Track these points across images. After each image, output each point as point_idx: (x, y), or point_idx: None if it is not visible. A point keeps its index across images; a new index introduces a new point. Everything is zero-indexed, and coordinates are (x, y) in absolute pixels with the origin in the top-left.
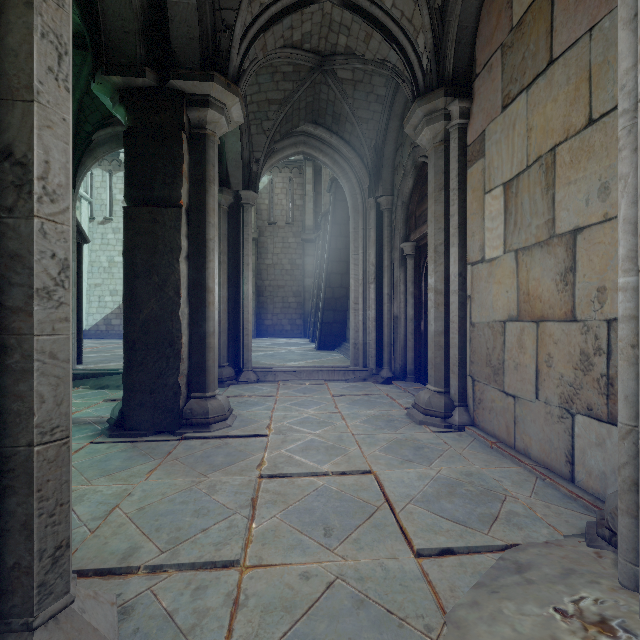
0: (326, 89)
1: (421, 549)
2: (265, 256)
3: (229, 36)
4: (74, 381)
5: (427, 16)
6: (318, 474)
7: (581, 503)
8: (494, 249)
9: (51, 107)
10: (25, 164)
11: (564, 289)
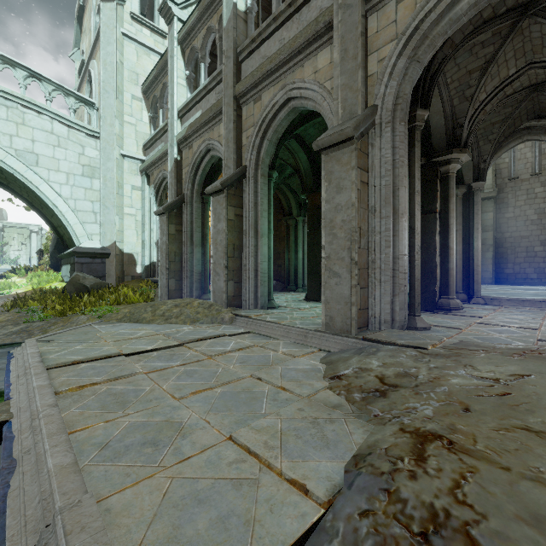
0: (544, 97)
1: (540, 339)
2: (504, 210)
3: (461, 129)
4: None
5: None
6: (505, 326)
7: None
8: None
9: (417, 216)
10: (414, 229)
11: None
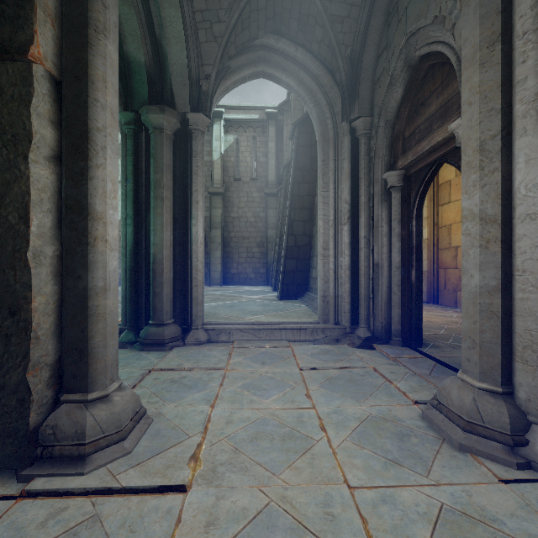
0: None
1: None
2: (231, 209)
3: None
4: None
5: None
6: None
7: None
8: None
9: None
10: None
11: None
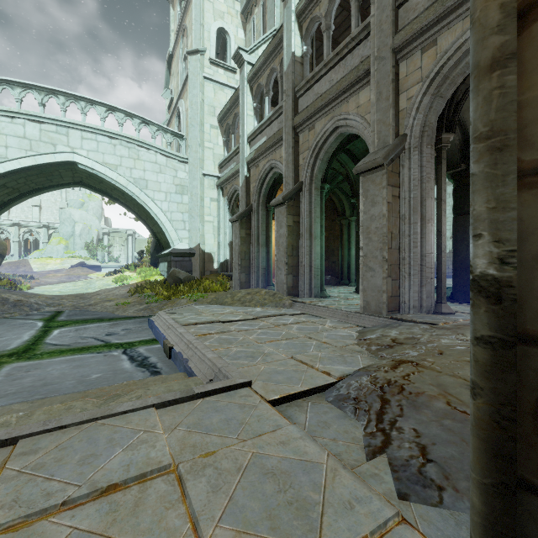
0: None
1: None
2: None
3: None
4: None
5: None
6: None
7: None
8: None
9: (444, 221)
10: (440, 232)
11: None
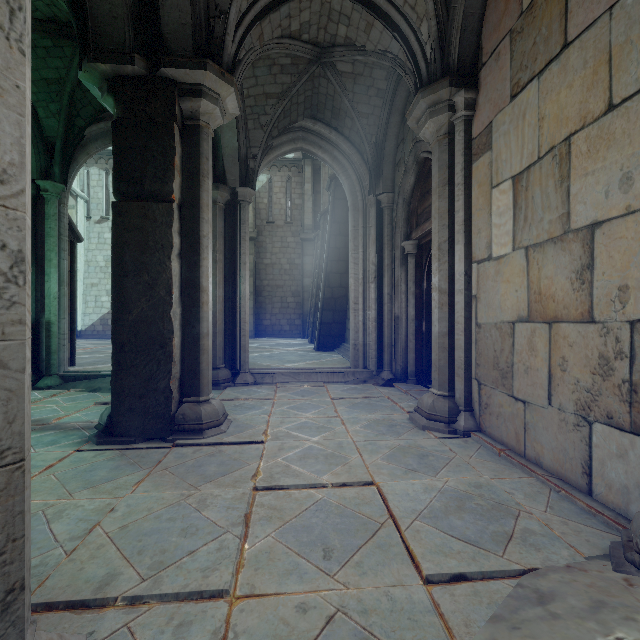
0: (325, 83)
1: (430, 575)
2: (263, 256)
3: (223, 22)
4: (65, 383)
5: (431, 2)
6: (317, 486)
7: (601, 519)
8: (502, 246)
9: (0, 71)
10: None
11: (580, 288)
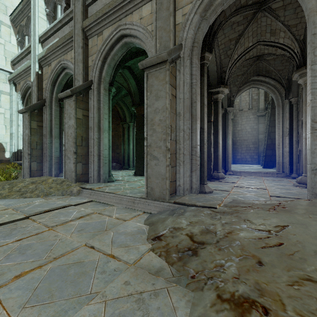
0: (261, 64)
1: (271, 195)
2: (237, 126)
3: (225, 74)
4: None
5: (296, 44)
6: (250, 188)
7: None
8: None
9: (205, 121)
10: (203, 129)
11: None
